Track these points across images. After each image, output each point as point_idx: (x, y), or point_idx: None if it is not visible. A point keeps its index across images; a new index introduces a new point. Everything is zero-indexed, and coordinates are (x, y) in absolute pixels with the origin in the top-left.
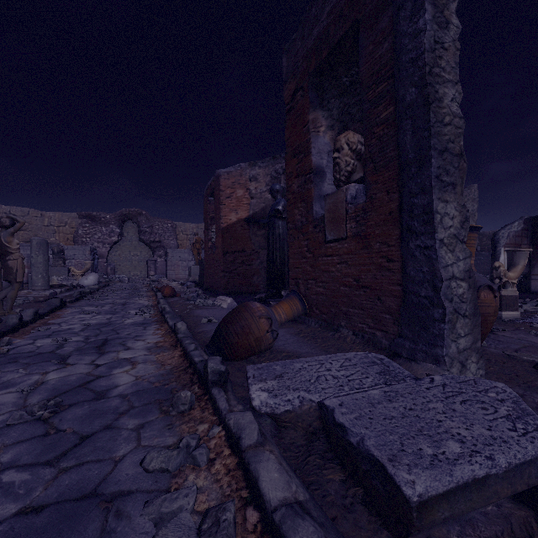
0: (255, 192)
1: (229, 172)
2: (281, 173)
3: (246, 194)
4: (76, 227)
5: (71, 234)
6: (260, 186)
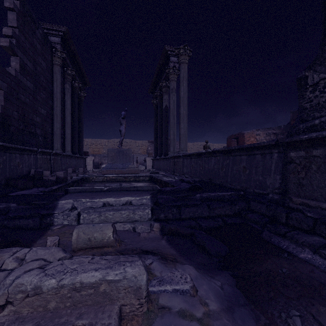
0: (258, 139)
1: (248, 132)
2: (271, 134)
3: (255, 140)
4: (147, 146)
5: (145, 150)
6: (261, 137)
